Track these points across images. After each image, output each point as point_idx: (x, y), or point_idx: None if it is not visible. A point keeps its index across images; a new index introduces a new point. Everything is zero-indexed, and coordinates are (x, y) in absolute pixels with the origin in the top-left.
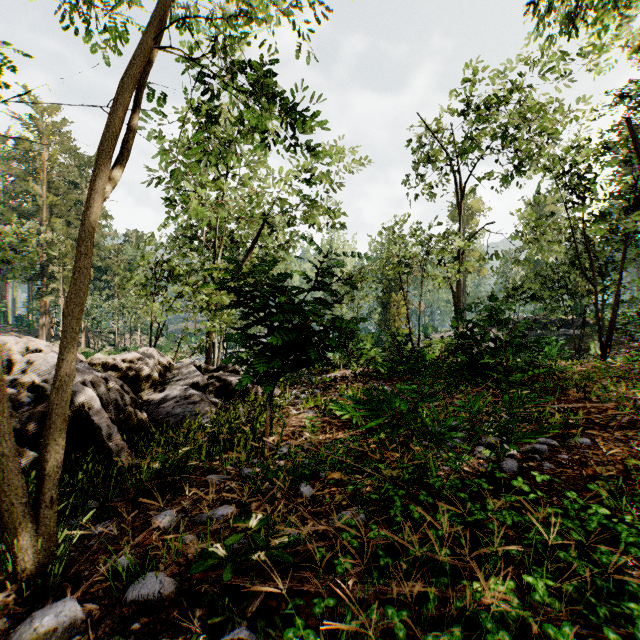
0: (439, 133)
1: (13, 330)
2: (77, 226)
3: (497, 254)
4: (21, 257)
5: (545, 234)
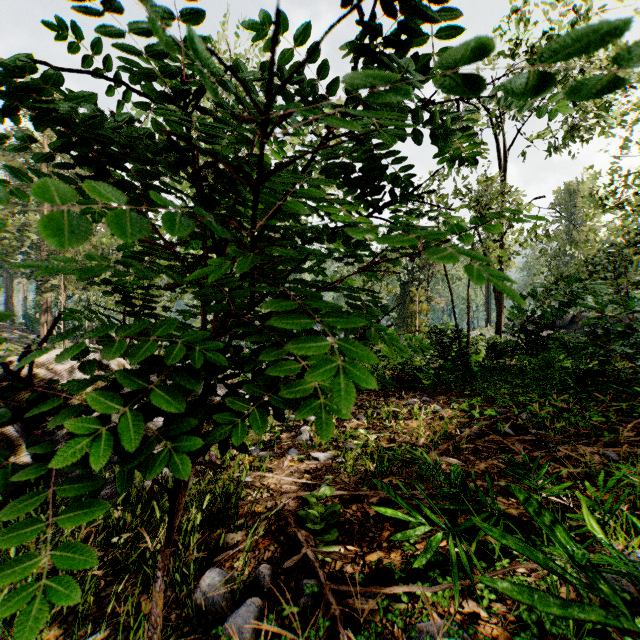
0: None
1: (17, 328)
2: None
3: (548, 234)
4: None
5: (636, 195)
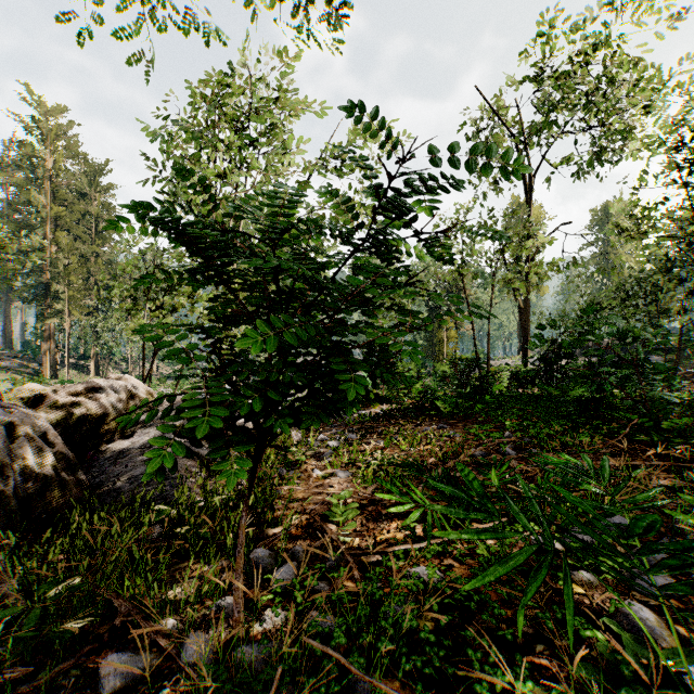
0: (501, 115)
1: (16, 356)
2: (85, 241)
3: (575, 261)
4: (6, 269)
5: (654, 226)
